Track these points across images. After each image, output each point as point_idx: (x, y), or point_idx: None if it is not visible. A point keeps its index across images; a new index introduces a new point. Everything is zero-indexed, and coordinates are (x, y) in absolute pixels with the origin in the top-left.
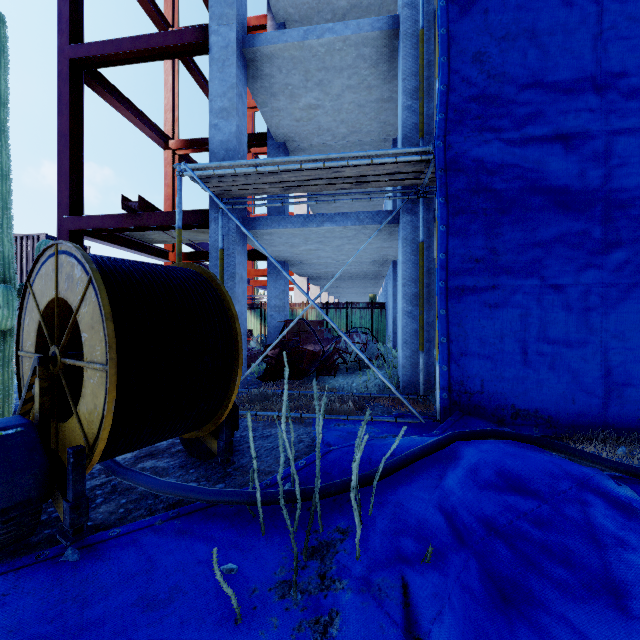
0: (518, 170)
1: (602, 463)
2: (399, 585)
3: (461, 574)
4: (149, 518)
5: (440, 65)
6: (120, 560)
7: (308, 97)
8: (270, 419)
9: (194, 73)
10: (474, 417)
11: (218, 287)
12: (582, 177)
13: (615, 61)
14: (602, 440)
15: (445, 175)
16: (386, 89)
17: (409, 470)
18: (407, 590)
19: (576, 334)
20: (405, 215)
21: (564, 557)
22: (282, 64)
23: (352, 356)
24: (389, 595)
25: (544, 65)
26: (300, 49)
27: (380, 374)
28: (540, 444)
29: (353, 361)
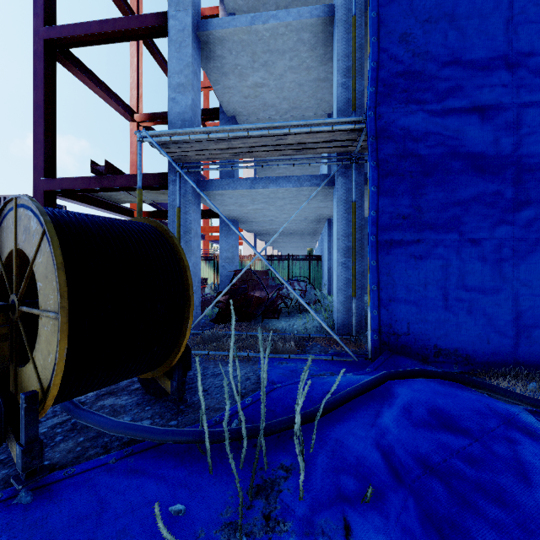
0: (440, 138)
1: (520, 399)
2: (341, 527)
3: (401, 515)
4: (104, 457)
5: (371, 44)
6: (72, 502)
7: (255, 76)
8: (221, 358)
9: (156, 56)
10: (402, 356)
11: (171, 240)
12: (496, 144)
13: (525, 42)
14: (514, 376)
15: (376, 142)
16: (322, 70)
17: (347, 407)
18: (349, 532)
19: (491, 282)
20: (339, 178)
21: (497, 496)
22: (232, 46)
23: (293, 301)
24: (332, 538)
25: (463, 45)
26: (248, 33)
27: (318, 318)
28: (464, 382)
29: (294, 306)
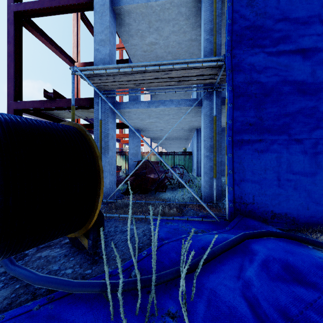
0: (275, 70)
1: None
2: None
3: None
4: (30, 303)
5: (228, 7)
6: None
7: (150, 37)
8: (127, 219)
9: (89, 27)
10: (249, 218)
11: (87, 137)
12: (313, 74)
13: None
14: None
15: (231, 73)
16: (193, 33)
17: (216, 261)
18: None
19: (310, 168)
20: (205, 101)
21: None
22: (136, 17)
23: (175, 181)
24: None
25: (290, 7)
26: (146, 8)
27: (192, 192)
28: (300, 240)
29: (175, 183)
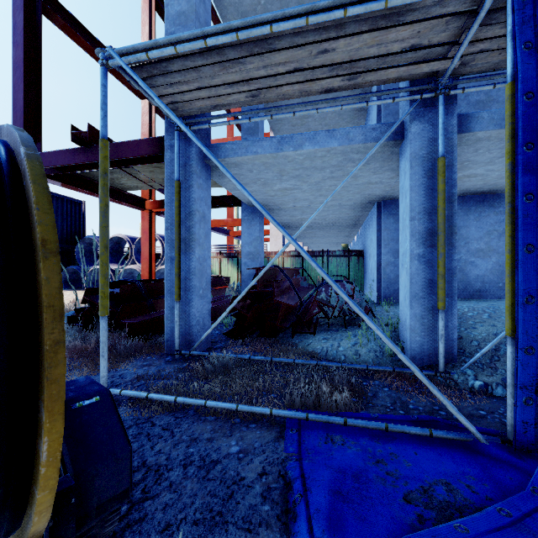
0: None
1: None
2: None
3: None
4: None
5: None
6: None
7: None
8: (225, 412)
9: None
10: None
11: (21, 164)
12: None
13: None
14: None
15: (529, 2)
16: None
17: None
18: None
19: None
20: (414, 123)
21: None
22: None
23: (336, 310)
24: None
25: None
26: None
27: (403, 355)
28: None
29: (337, 316)
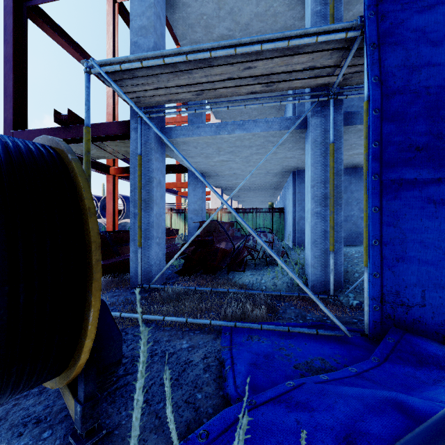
0: None
1: None
2: None
3: None
4: None
5: None
6: None
7: (221, 27)
8: (178, 324)
9: None
10: (419, 337)
11: (70, 164)
12: None
13: None
14: None
15: (377, 50)
16: (290, 16)
17: None
18: None
19: None
20: (314, 118)
21: None
22: None
23: (260, 253)
24: None
25: None
26: None
27: (298, 280)
28: None
29: (261, 258)
